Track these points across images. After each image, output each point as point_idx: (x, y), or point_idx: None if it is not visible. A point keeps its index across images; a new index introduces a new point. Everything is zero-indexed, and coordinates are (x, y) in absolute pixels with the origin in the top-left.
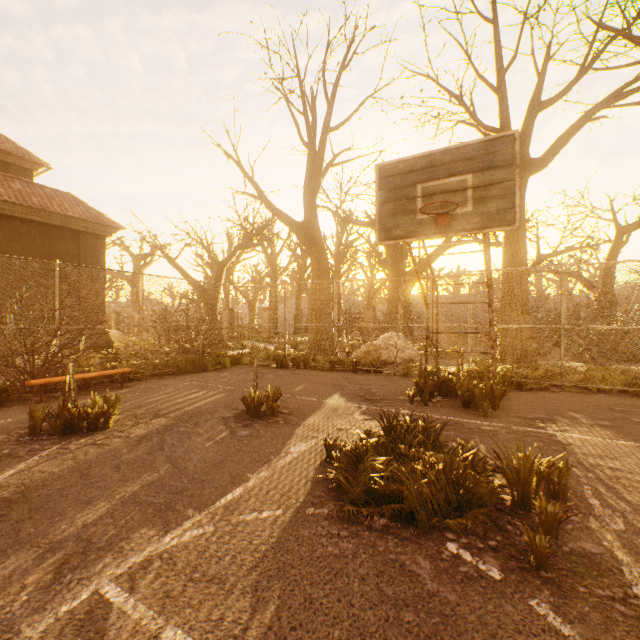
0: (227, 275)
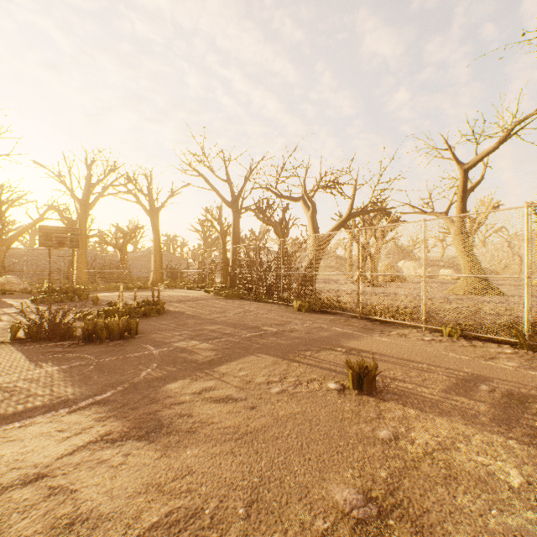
0: None
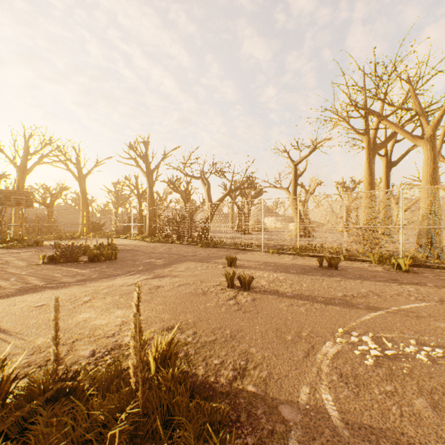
0: None
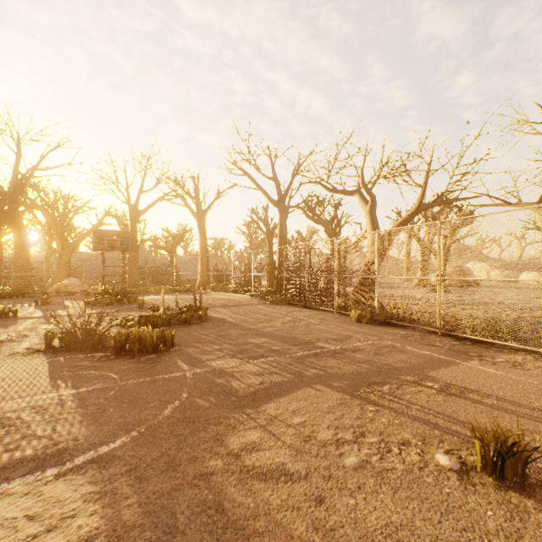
0: None
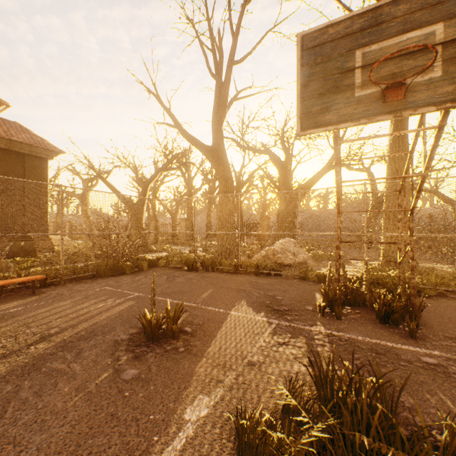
0: (154, 193)
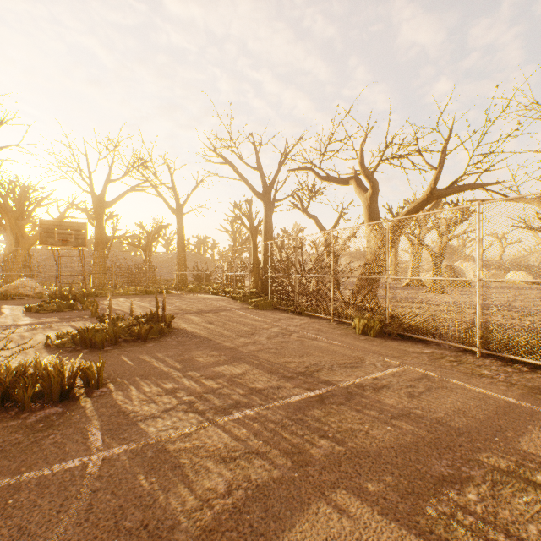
0: None
